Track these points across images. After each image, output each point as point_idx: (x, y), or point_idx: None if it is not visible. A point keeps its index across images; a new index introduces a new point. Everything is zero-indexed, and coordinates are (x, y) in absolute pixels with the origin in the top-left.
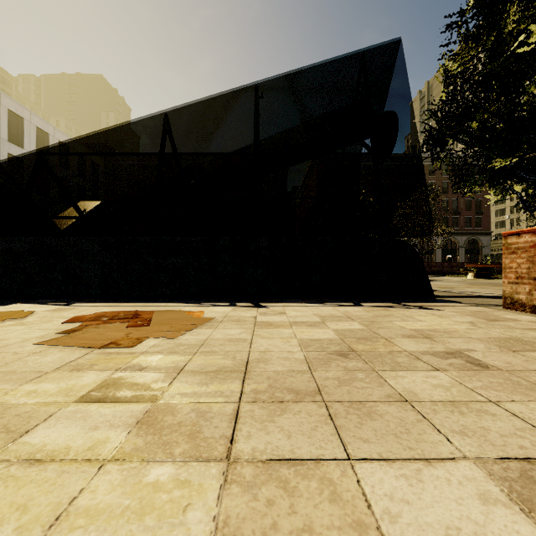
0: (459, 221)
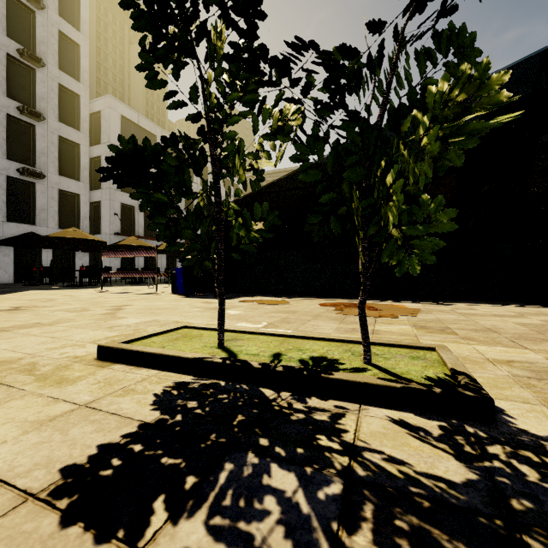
0: None
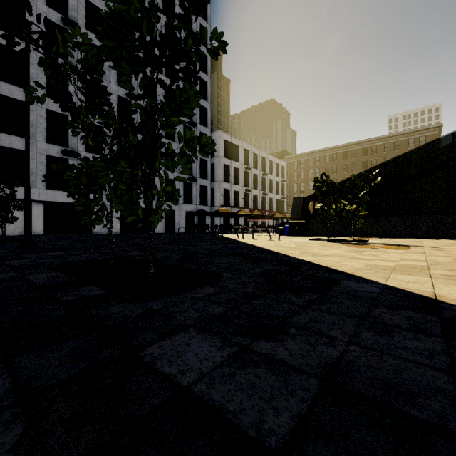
0: None
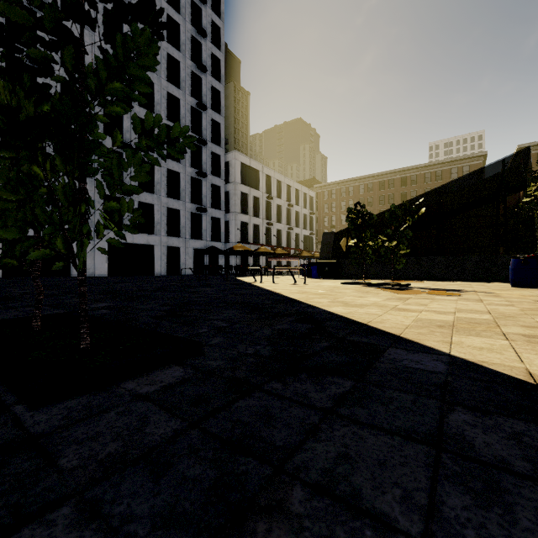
0: None
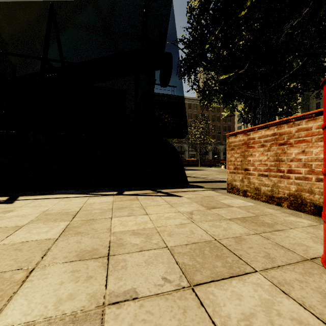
0: (220, 137)
